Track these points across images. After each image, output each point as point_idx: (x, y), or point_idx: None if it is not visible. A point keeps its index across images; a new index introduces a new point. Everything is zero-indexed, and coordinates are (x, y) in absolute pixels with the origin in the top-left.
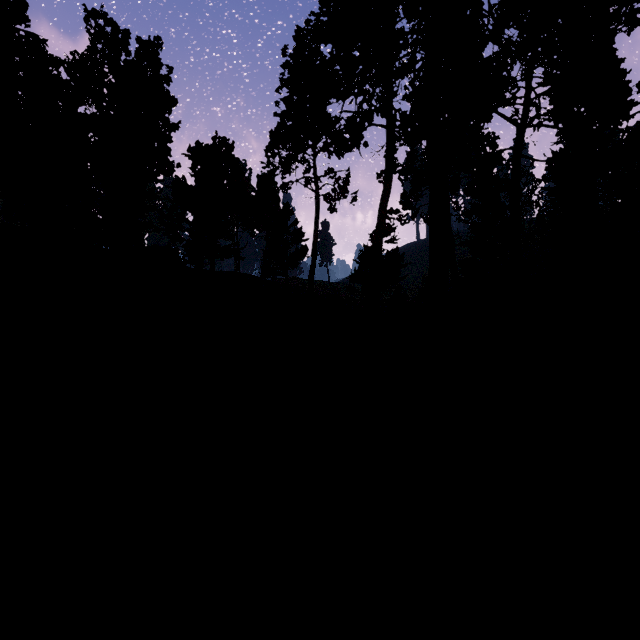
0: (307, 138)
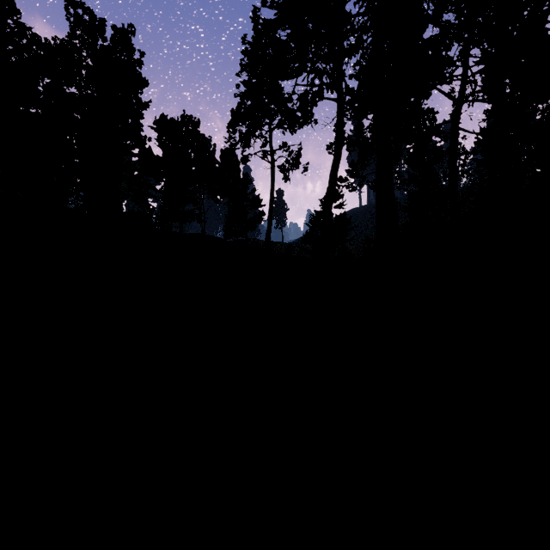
0: (264, 116)
